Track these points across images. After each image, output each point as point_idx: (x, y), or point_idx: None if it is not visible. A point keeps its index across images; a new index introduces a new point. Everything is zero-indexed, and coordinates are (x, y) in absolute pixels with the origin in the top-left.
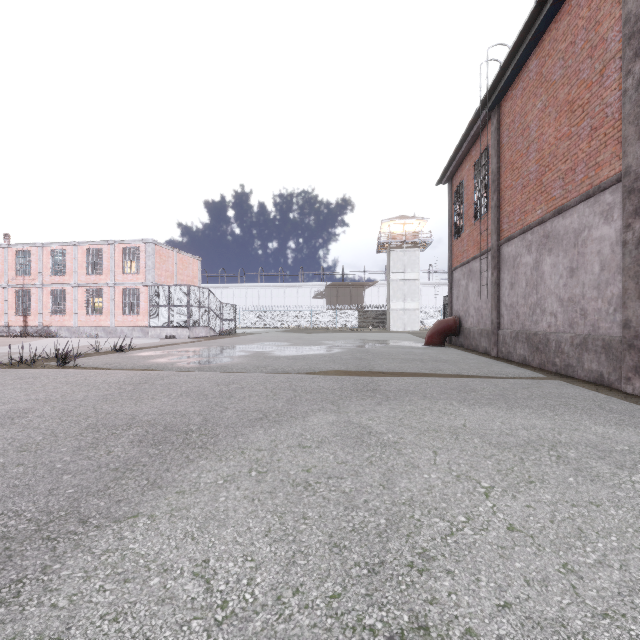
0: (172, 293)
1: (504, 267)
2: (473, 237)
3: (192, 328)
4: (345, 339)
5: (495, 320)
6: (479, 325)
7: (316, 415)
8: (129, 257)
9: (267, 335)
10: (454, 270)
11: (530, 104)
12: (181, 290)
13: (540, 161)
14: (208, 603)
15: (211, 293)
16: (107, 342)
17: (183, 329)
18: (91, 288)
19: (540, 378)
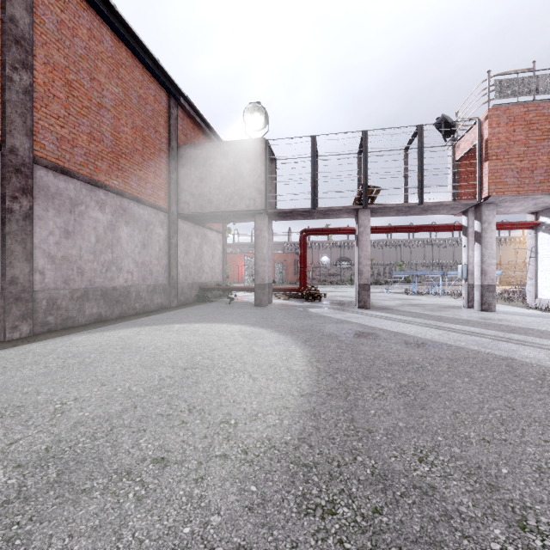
0: None
1: None
2: None
3: None
4: None
5: None
6: None
7: None
8: None
9: None
10: None
11: None
12: None
13: None
14: (249, 373)
15: None
16: None
17: None
18: None
19: None
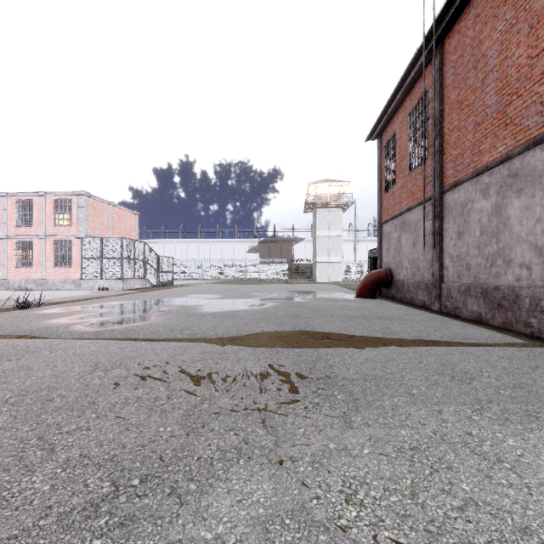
0: (105, 245)
1: (448, 216)
2: (407, 188)
3: (126, 280)
4: (277, 290)
5: (437, 272)
6: (415, 277)
7: (229, 479)
8: (64, 210)
9: (202, 286)
10: (384, 223)
11: (487, 29)
12: (114, 242)
13: (503, 90)
14: None
15: (147, 246)
16: (29, 295)
17: (116, 281)
18: (21, 240)
19: (522, 345)
